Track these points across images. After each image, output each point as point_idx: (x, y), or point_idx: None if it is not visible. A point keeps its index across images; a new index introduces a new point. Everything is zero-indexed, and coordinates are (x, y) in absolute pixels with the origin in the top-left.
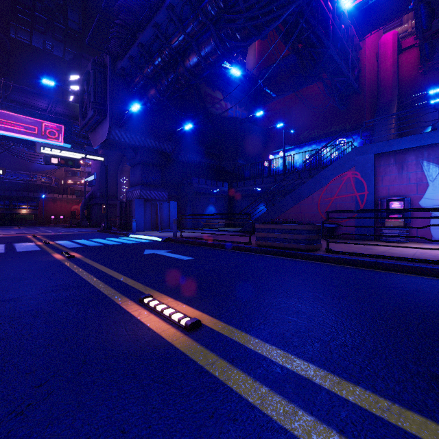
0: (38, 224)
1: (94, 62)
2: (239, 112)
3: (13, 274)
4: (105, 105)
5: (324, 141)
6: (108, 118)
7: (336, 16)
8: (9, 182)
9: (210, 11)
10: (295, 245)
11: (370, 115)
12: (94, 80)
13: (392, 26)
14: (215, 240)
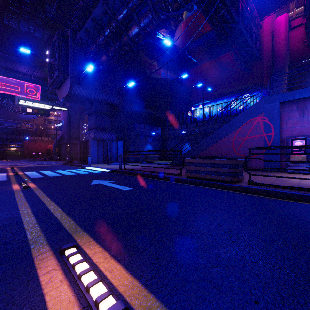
0: (22, 158)
1: (58, 34)
2: (169, 75)
3: None
4: (68, 68)
5: (233, 96)
6: (69, 77)
7: (244, 0)
8: (2, 127)
9: None
10: (221, 177)
11: (267, 77)
12: (58, 48)
13: (281, 13)
14: (151, 171)
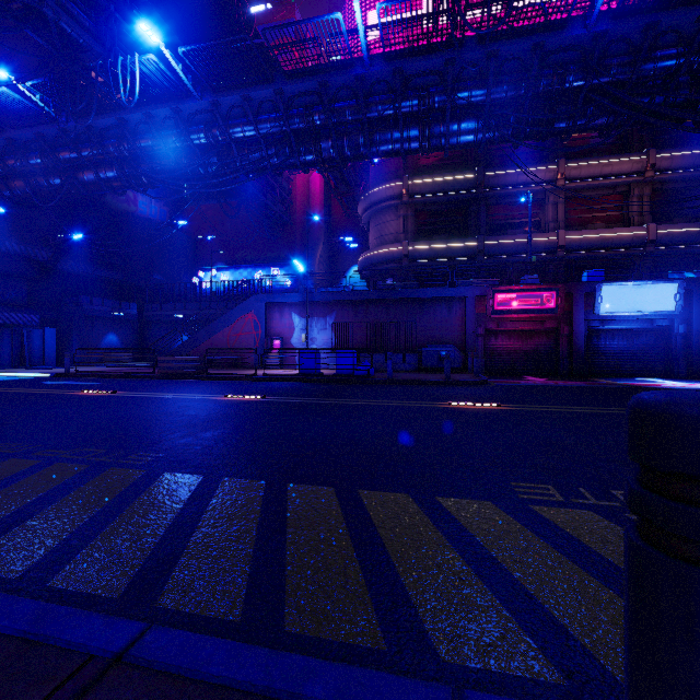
0: None
1: None
2: (155, 207)
3: None
4: None
5: (260, 267)
6: None
7: None
8: None
9: (115, 153)
10: (186, 371)
11: (305, 247)
12: None
13: None
14: (120, 372)
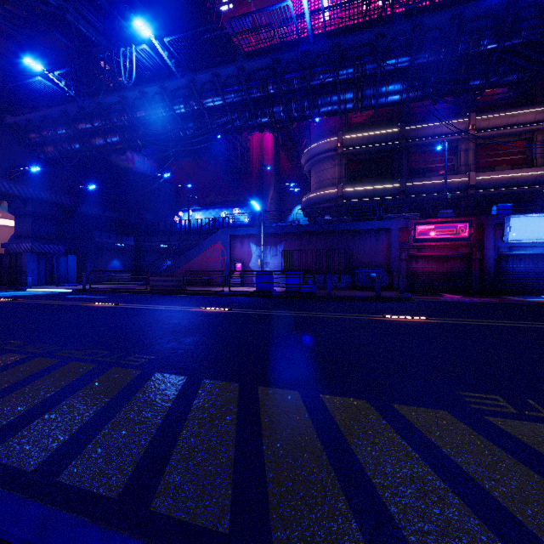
0: None
1: None
2: (147, 164)
3: (0, 305)
4: None
5: (225, 208)
6: None
7: None
8: None
9: (118, 123)
10: (170, 288)
11: (259, 192)
12: None
13: None
14: (121, 289)
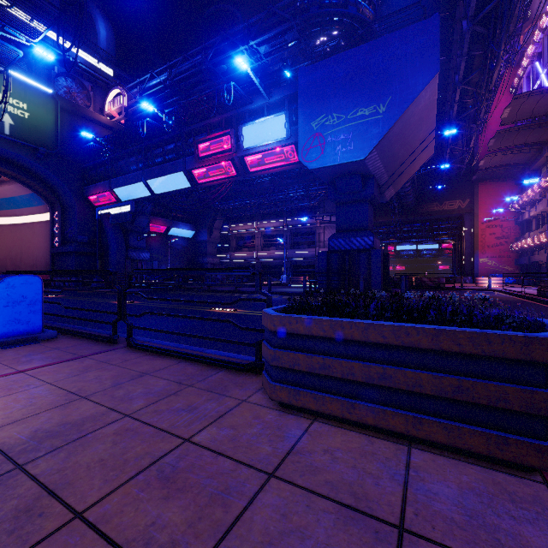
0: None
1: None
2: None
3: None
4: None
5: None
6: None
7: None
8: None
9: None
10: None
11: None
12: None
13: None
14: None
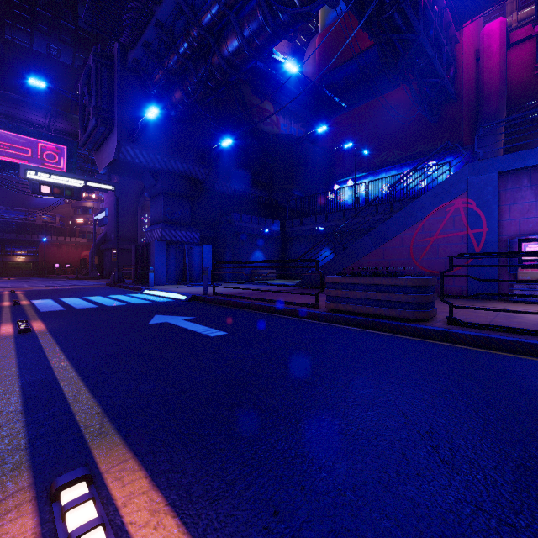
0: (37, 275)
1: (96, 53)
2: (294, 129)
3: None
4: (113, 113)
5: (408, 166)
6: (115, 129)
7: None
8: (0, 221)
9: None
10: (394, 312)
11: (469, 131)
12: (96, 77)
13: (490, 20)
14: (262, 299)
